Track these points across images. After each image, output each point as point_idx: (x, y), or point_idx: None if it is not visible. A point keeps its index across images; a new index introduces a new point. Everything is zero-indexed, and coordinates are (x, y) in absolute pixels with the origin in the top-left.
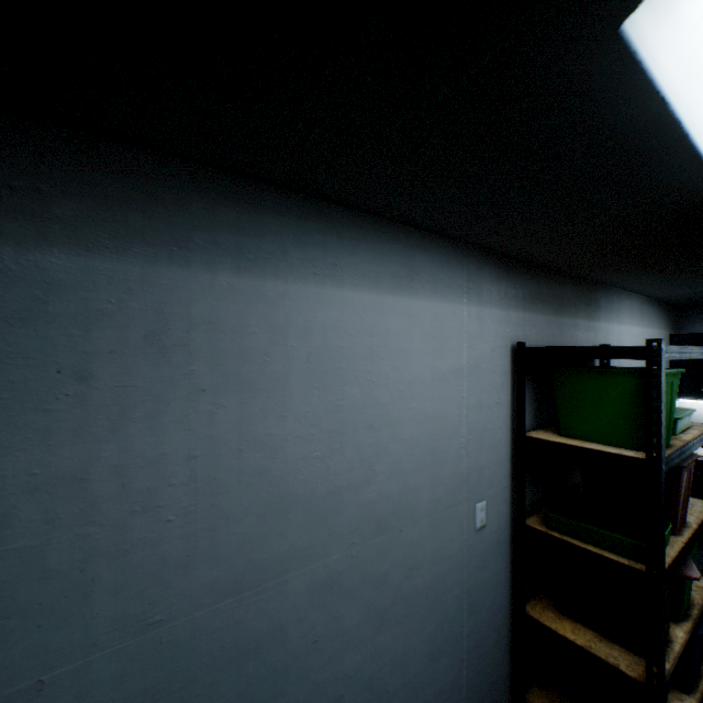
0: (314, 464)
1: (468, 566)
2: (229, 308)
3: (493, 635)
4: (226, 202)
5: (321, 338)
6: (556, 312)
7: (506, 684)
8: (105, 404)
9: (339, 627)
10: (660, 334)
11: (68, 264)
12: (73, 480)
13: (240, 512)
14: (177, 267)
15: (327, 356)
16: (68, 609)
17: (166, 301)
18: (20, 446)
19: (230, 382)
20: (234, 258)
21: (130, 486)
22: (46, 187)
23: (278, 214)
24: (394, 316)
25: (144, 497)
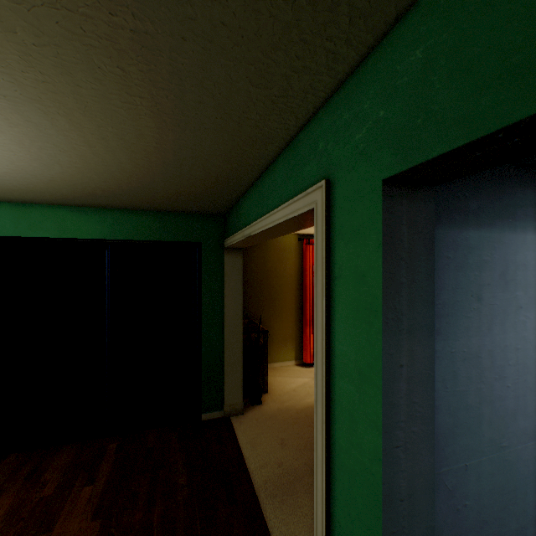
0: None
1: None
2: (530, 255)
3: None
4: (529, 187)
5: None
6: None
7: None
8: (485, 314)
9: None
10: None
11: (473, 235)
12: (474, 356)
13: (535, 387)
14: (510, 231)
15: None
16: (473, 428)
17: (506, 253)
18: (459, 336)
19: (530, 302)
20: (532, 222)
21: (493, 363)
22: (466, 194)
23: None
24: None
25: (498, 370)
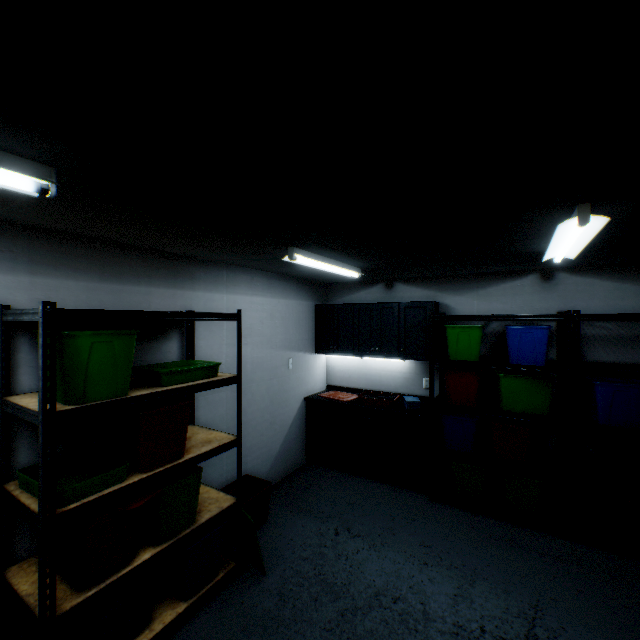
0: None
1: None
2: None
3: None
4: None
5: None
6: (108, 279)
7: None
8: None
9: None
10: (302, 304)
11: None
12: None
13: None
14: None
15: None
16: None
17: None
18: None
19: None
20: None
21: None
22: None
23: None
24: None
25: None
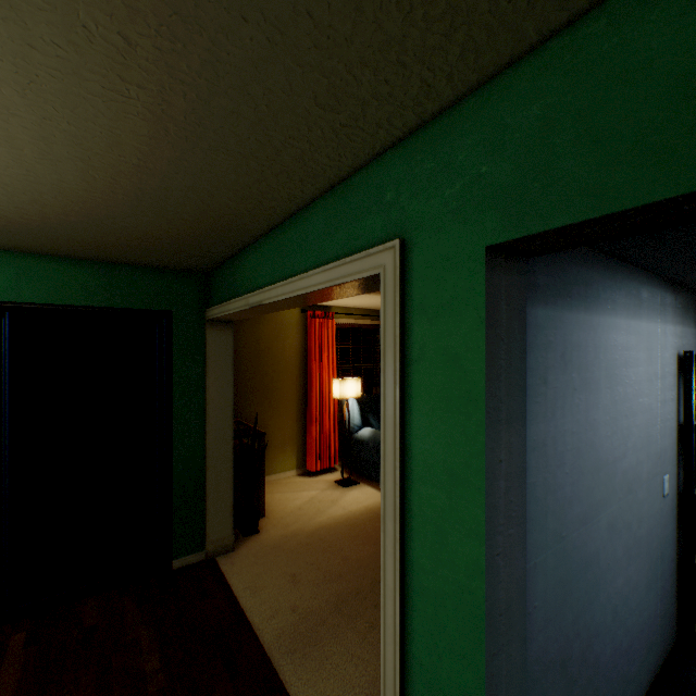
0: (607, 440)
1: (659, 524)
2: (582, 335)
3: (669, 580)
4: (581, 266)
5: (609, 353)
6: (695, 325)
7: (674, 620)
8: (550, 398)
9: (615, 556)
10: None
11: (541, 313)
12: (542, 444)
13: (585, 470)
14: (568, 311)
15: (611, 365)
16: (541, 522)
17: (565, 333)
18: (530, 423)
19: (582, 384)
20: (583, 302)
21: (556, 449)
22: (536, 269)
23: (596, 270)
24: (633, 335)
25: (559, 457)
